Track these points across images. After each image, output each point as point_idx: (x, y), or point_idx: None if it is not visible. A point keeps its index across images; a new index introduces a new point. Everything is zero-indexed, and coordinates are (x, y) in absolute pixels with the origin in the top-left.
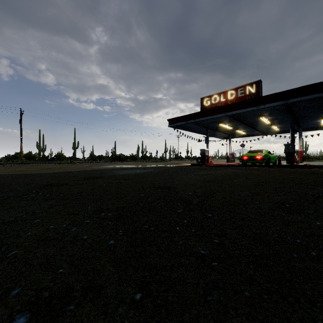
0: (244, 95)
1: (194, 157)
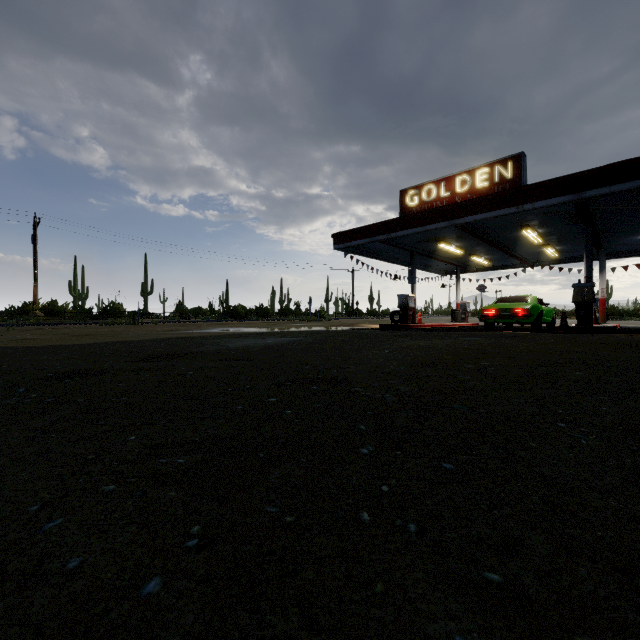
0: (488, 183)
1: (385, 312)
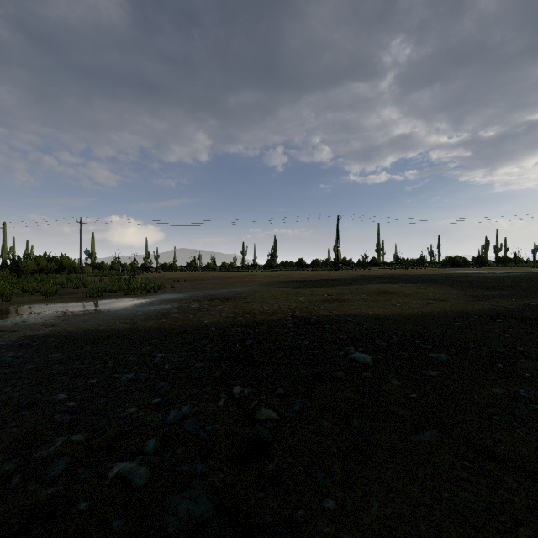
0: None
1: None
